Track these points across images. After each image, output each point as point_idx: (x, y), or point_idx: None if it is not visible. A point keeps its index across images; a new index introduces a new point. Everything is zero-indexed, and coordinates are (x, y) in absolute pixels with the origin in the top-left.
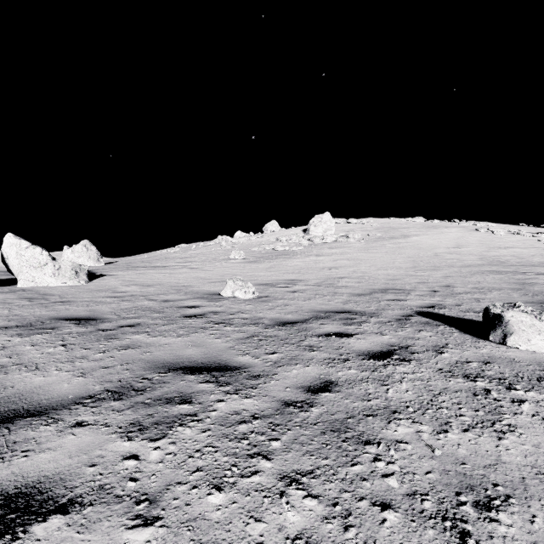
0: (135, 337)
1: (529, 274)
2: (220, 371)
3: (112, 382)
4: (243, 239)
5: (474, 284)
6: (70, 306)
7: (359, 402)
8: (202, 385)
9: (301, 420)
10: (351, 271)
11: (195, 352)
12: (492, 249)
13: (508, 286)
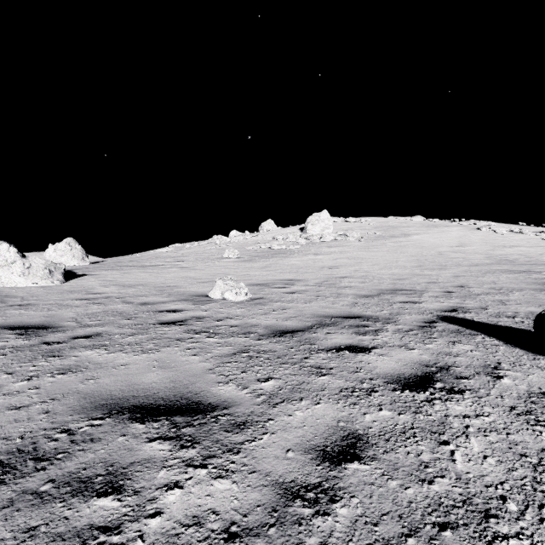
0: (85, 354)
1: (544, 273)
2: (187, 413)
3: (9, 439)
4: (238, 238)
5: (490, 284)
6: (26, 310)
7: (416, 487)
8: (152, 446)
9: (318, 543)
10: (353, 270)
11: (158, 378)
12: (497, 248)
13: (528, 286)
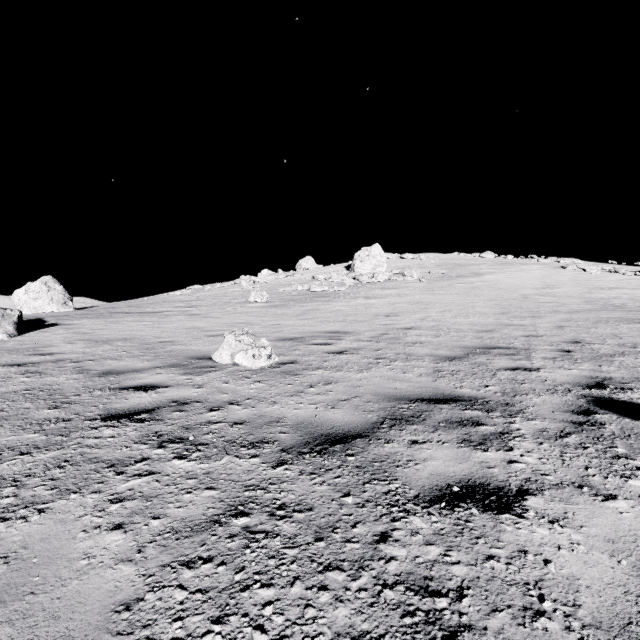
0: None
1: None
2: None
3: None
4: (269, 277)
5: (613, 338)
6: None
7: None
8: None
9: None
10: (418, 319)
11: None
12: (594, 290)
13: None
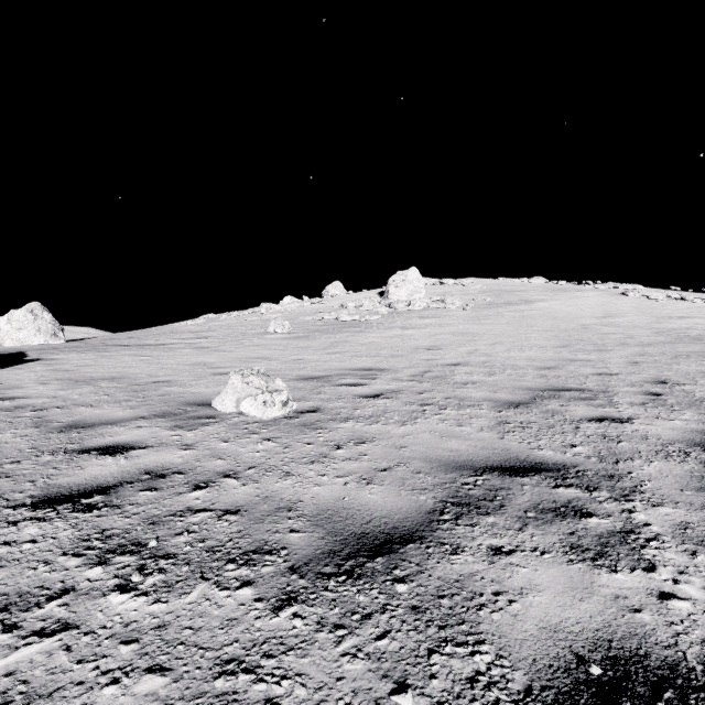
0: None
1: None
2: None
3: None
4: (292, 305)
5: (704, 377)
6: None
7: None
8: None
9: None
10: (465, 353)
11: None
12: (662, 319)
13: None
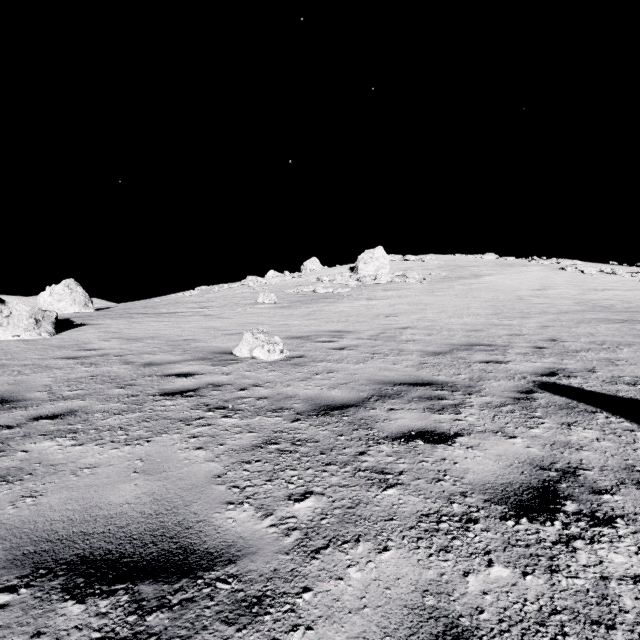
0: (40, 447)
1: None
2: (164, 575)
3: None
4: (276, 279)
5: (588, 337)
6: None
7: None
8: None
9: None
10: (415, 319)
11: (135, 493)
12: (587, 291)
13: (636, 339)
